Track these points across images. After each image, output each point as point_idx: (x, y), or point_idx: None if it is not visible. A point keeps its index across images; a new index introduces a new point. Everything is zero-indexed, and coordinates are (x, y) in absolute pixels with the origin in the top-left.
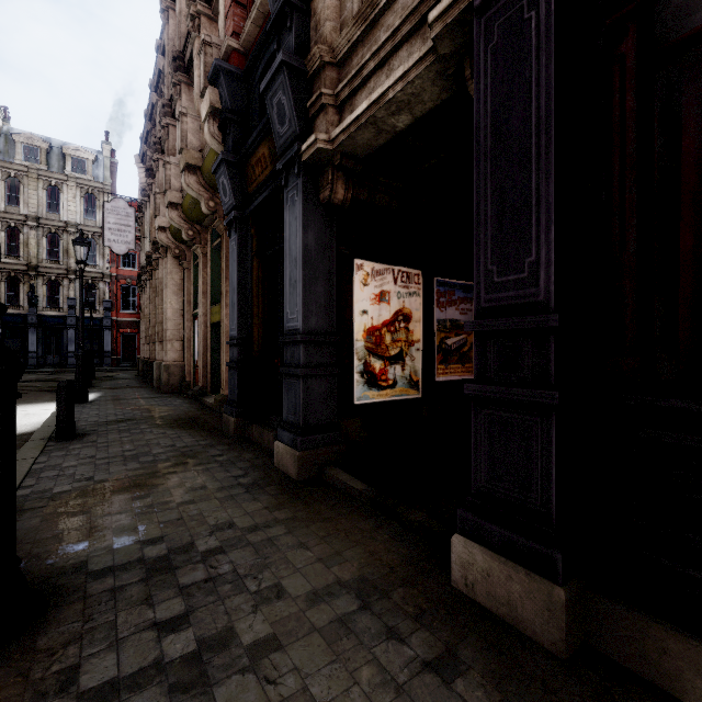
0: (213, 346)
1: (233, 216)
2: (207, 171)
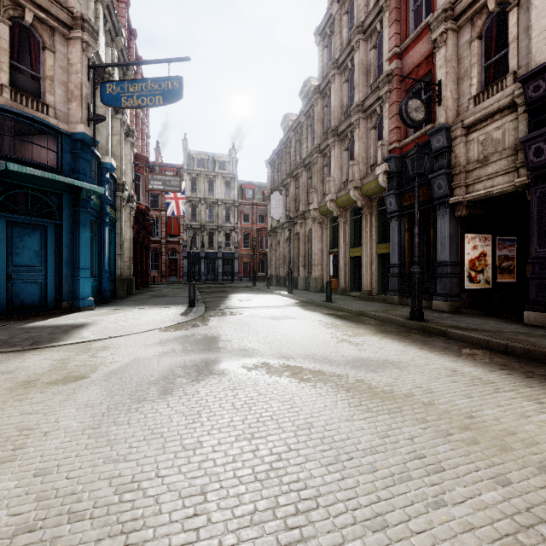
0: (350, 268)
1: (396, 215)
2: (366, 189)
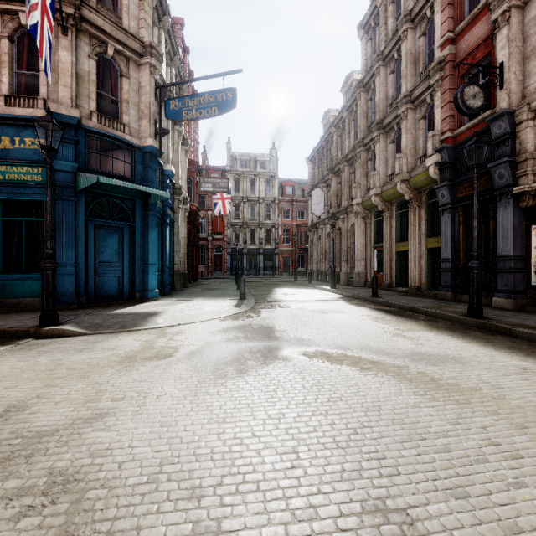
0: (396, 262)
1: (449, 207)
2: (414, 182)
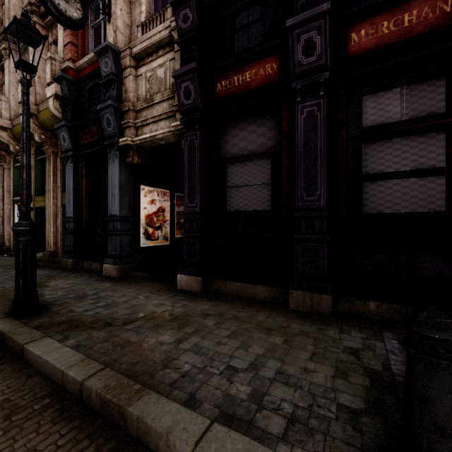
0: (36, 221)
1: (70, 154)
2: (42, 119)
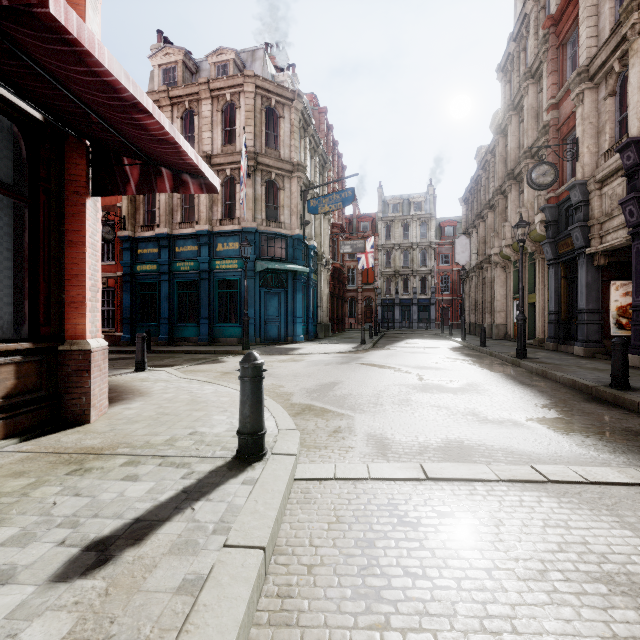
0: (529, 314)
1: (551, 263)
2: (533, 236)
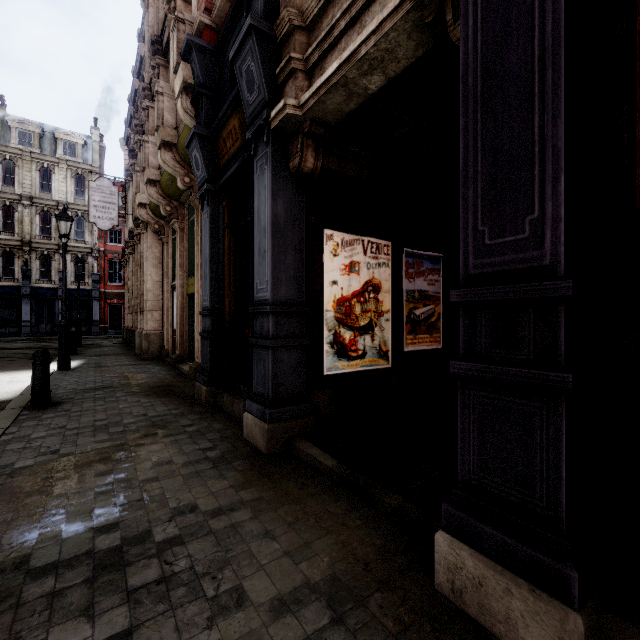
0: (189, 315)
1: (205, 189)
2: (182, 148)
